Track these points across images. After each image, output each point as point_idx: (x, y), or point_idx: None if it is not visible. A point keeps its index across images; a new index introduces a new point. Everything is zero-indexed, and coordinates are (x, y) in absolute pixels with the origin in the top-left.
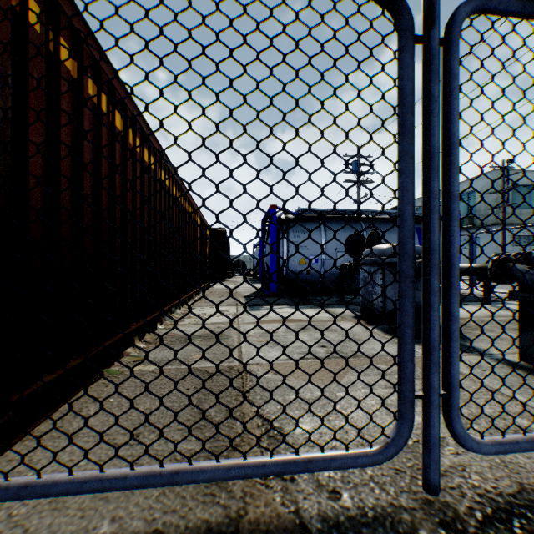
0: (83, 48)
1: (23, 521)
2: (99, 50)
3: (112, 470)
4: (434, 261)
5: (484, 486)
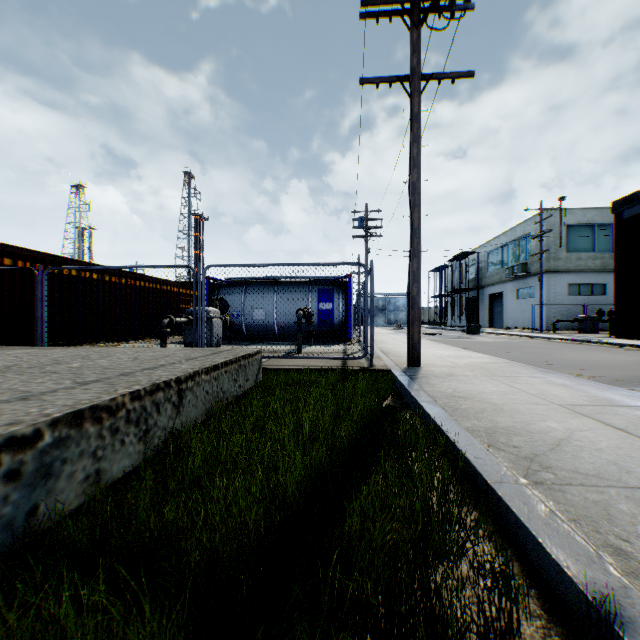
0: (17, 254)
1: None
2: (26, 250)
3: None
4: (40, 319)
5: None
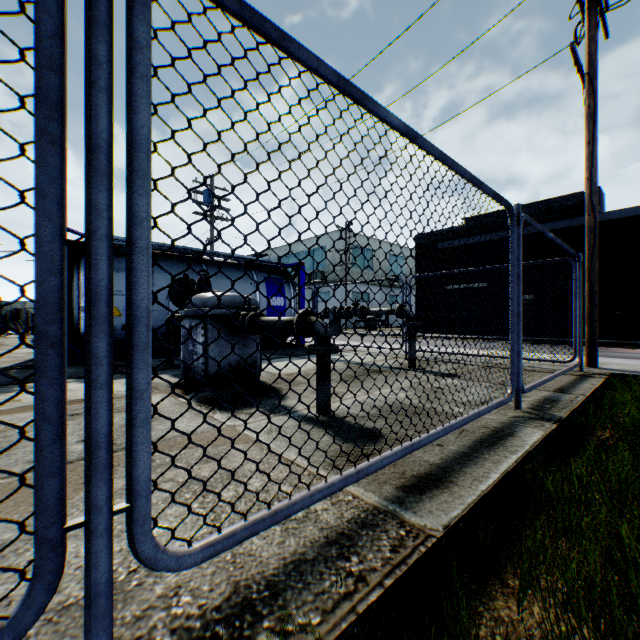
0: None
1: None
2: None
3: None
4: (99, 312)
5: (190, 609)
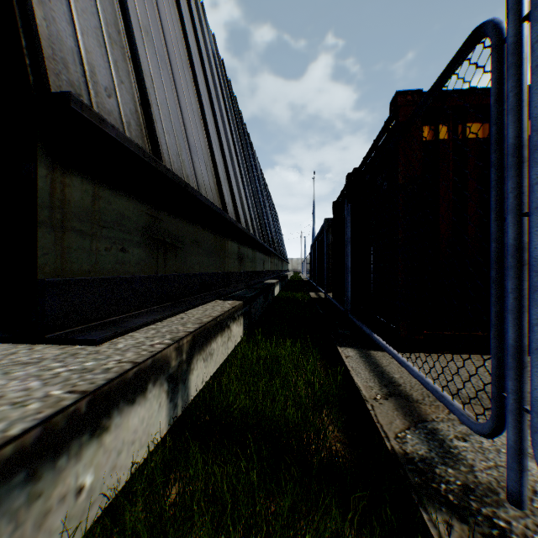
0: None
1: (391, 363)
2: None
3: (400, 355)
4: (506, 262)
5: None
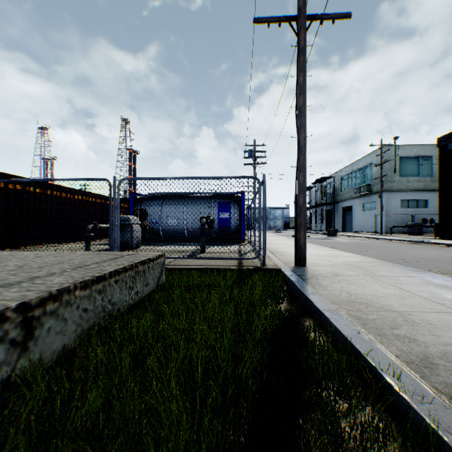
0: None
1: None
2: None
3: None
4: None
5: None
